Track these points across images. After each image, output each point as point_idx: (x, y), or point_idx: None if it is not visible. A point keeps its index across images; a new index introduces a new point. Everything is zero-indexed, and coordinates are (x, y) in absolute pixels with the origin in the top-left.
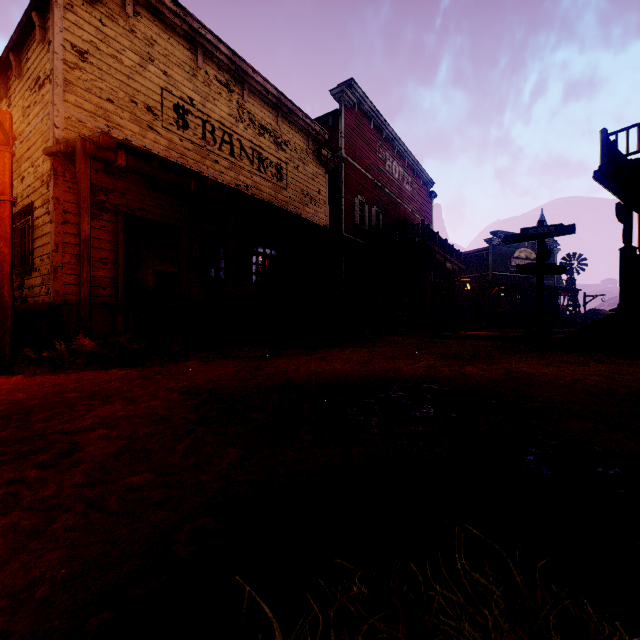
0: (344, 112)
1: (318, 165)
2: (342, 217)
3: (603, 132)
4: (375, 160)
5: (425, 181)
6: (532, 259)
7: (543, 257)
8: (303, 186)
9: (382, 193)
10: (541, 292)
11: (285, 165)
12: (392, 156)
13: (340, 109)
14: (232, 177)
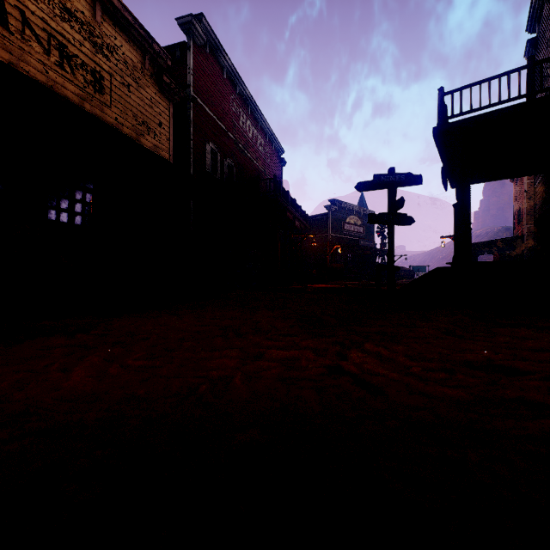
0: (193, 48)
1: (159, 93)
2: (191, 161)
3: (441, 90)
4: (229, 112)
5: (276, 147)
6: (359, 225)
7: (395, 206)
8: (137, 111)
9: (236, 147)
10: (393, 243)
11: (108, 76)
12: (246, 114)
13: (188, 42)
14: (4, 58)
